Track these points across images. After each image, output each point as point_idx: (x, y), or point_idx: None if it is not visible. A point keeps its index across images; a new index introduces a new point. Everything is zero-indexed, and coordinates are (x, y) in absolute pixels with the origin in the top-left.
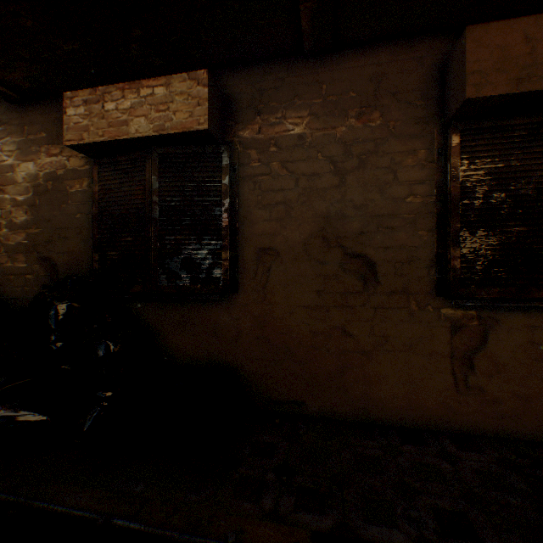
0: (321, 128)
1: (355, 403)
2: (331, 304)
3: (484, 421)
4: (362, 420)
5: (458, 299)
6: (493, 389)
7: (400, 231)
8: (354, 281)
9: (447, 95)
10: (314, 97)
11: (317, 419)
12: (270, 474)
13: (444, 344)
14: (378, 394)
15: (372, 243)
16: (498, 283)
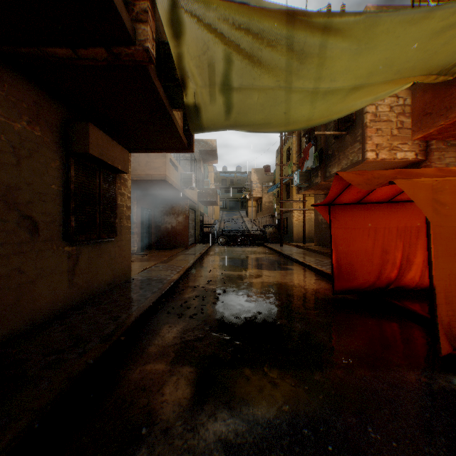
0: (6, 116)
1: (28, 318)
2: (13, 252)
3: (79, 298)
4: (32, 327)
5: (73, 242)
6: (81, 282)
7: (51, 204)
8: (27, 234)
9: (72, 139)
10: (0, 88)
11: (5, 344)
12: (51, 357)
13: (67, 265)
14: (41, 305)
15: (38, 210)
16: (86, 233)
